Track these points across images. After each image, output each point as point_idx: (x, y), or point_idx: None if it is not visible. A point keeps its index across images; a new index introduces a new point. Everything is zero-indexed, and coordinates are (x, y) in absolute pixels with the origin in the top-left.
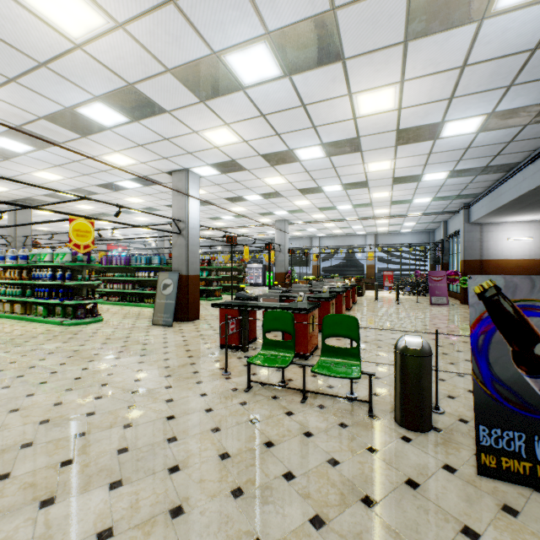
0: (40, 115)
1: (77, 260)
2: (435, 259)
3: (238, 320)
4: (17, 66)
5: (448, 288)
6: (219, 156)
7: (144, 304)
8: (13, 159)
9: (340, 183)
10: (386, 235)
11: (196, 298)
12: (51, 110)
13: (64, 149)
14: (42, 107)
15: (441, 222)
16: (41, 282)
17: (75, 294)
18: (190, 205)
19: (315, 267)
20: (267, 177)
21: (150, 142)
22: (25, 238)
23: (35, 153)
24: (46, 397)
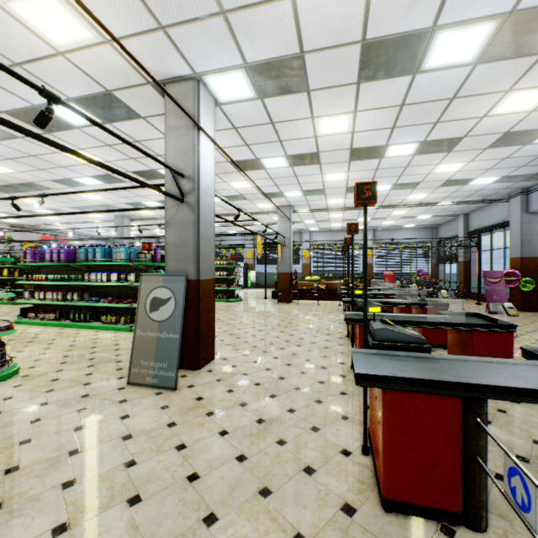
0: None
1: None
2: (442, 257)
3: (459, 429)
4: None
5: (469, 289)
6: (281, 35)
7: (100, 324)
8: None
9: (422, 139)
10: (384, 231)
11: (209, 321)
12: None
13: None
14: None
15: (460, 215)
16: None
17: None
18: (201, 147)
19: (306, 266)
20: (326, 115)
21: None
22: None
23: None
24: None
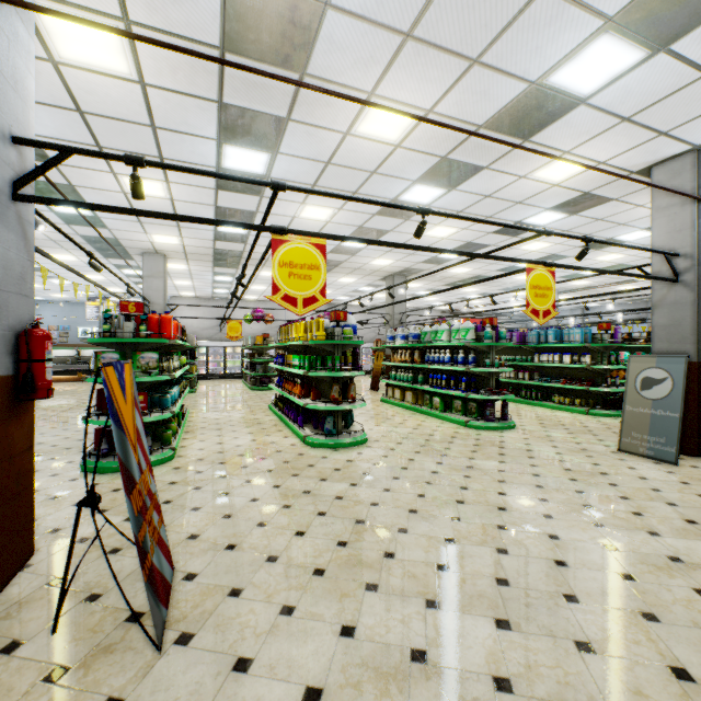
0: (480, 122)
1: (479, 337)
2: None
3: None
4: (497, 20)
5: None
6: None
7: (552, 404)
8: (414, 216)
9: None
10: None
11: None
12: (502, 102)
13: (482, 179)
14: (491, 103)
15: None
16: (438, 366)
17: (476, 385)
18: None
19: None
20: None
21: (655, 100)
22: (400, 315)
23: (441, 200)
24: (618, 626)
